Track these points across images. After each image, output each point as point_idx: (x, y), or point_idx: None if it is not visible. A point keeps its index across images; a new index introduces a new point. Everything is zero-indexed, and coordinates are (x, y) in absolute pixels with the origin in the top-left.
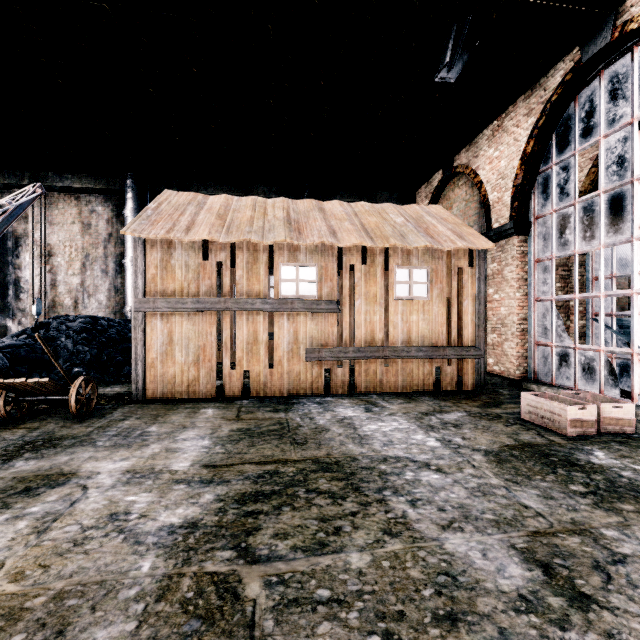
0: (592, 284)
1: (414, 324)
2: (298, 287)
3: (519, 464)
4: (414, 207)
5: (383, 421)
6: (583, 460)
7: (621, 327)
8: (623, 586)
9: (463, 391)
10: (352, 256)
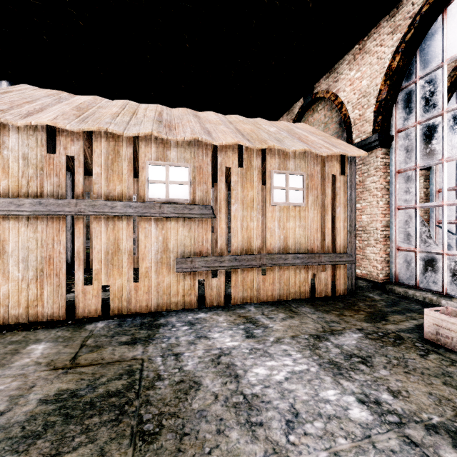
0: (436, 195)
1: (291, 231)
2: (168, 189)
3: None
4: (283, 123)
5: (272, 356)
6: None
7: None
8: None
9: (337, 297)
10: (228, 158)
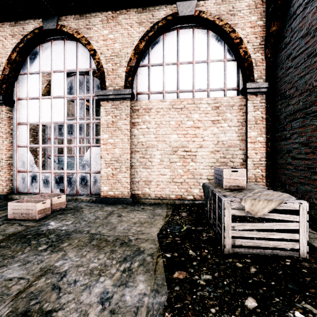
0: (48, 141)
1: None
2: None
3: (6, 251)
4: None
5: None
6: (45, 230)
7: (60, 161)
8: (66, 288)
9: None
10: None
